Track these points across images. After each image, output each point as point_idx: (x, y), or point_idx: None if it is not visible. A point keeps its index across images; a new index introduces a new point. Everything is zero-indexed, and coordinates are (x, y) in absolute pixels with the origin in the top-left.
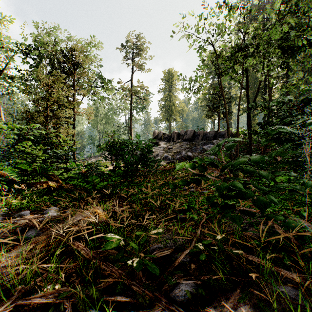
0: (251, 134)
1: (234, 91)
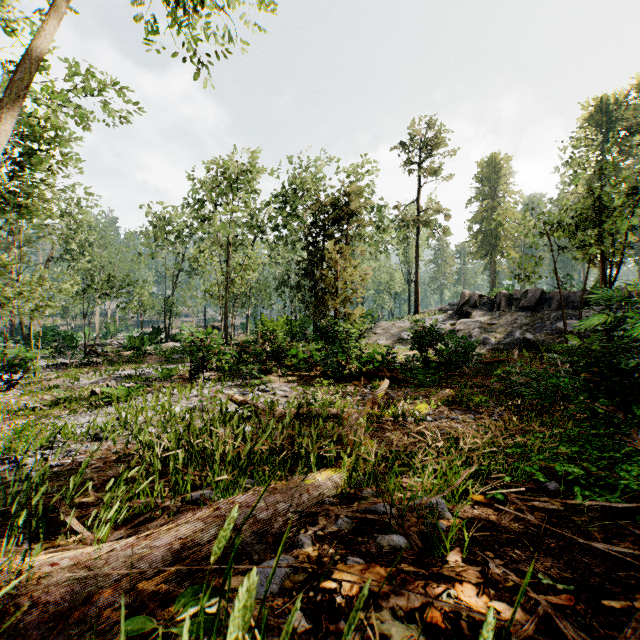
0: None
1: None
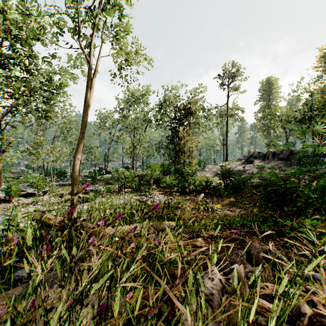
0: None
1: None
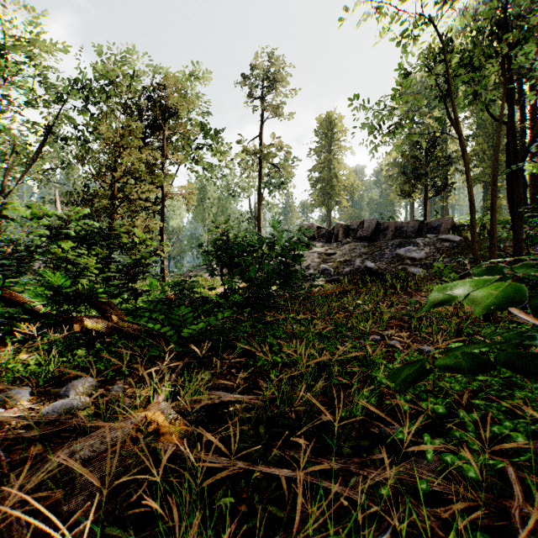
0: (521, 218)
1: (453, 146)
